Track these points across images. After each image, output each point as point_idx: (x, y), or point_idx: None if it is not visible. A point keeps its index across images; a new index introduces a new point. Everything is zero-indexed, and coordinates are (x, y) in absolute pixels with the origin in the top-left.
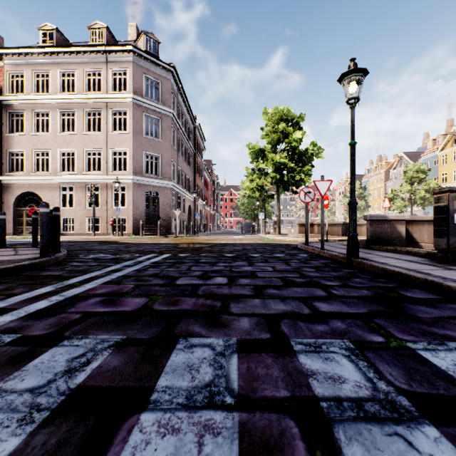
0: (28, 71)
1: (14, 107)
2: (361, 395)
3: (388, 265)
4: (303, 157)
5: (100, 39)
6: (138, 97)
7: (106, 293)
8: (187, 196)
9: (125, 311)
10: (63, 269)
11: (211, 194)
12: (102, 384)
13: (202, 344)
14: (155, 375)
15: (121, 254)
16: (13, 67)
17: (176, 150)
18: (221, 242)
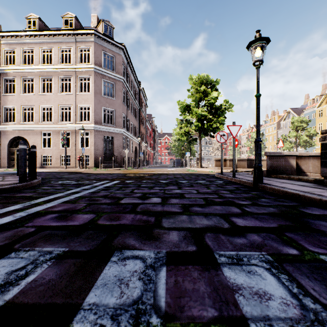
0: (18, 49)
1: (8, 75)
2: (290, 314)
3: (287, 188)
4: (218, 110)
5: (71, 25)
6: (98, 67)
7: (62, 210)
8: (134, 140)
9: (73, 225)
10: (34, 192)
11: (151, 138)
12: (31, 300)
13: (135, 256)
14: (85, 289)
15: (82, 181)
16: (7, 45)
17: (126, 106)
18: (158, 173)
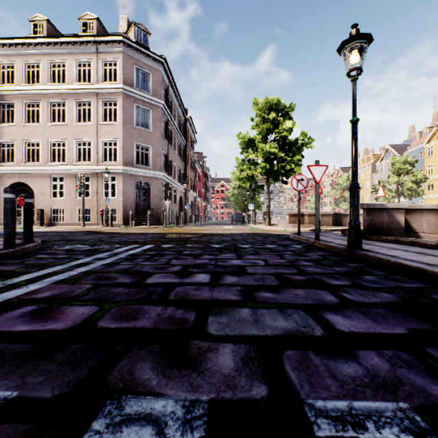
0: (19, 62)
1: (5, 98)
2: None
3: (400, 258)
4: (293, 147)
5: (91, 30)
6: (128, 87)
7: (48, 297)
8: (178, 187)
9: (52, 331)
10: (21, 263)
11: (202, 185)
12: None
13: (143, 416)
14: None
15: (100, 245)
16: (3, 58)
17: (167, 141)
18: (211, 232)
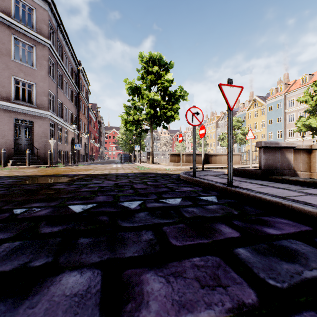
0: None
1: None
2: None
3: None
4: (172, 98)
5: None
6: (3, 14)
7: None
8: (70, 129)
9: None
10: None
11: (96, 131)
12: None
13: None
14: None
15: None
16: None
17: (55, 83)
18: (94, 173)
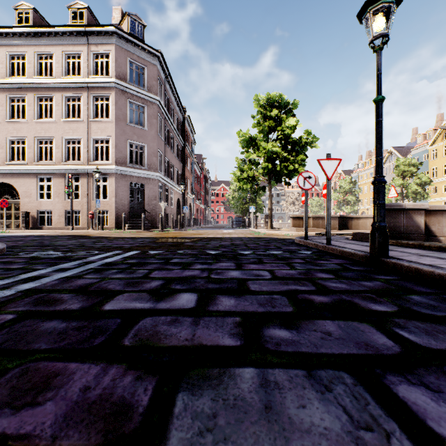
0: (2, 53)
1: None
2: None
3: (445, 269)
4: (297, 146)
5: (81, 20)
6: (121, 81)
7: None
8: (176, 189)
9: None
10: None
11: (201, 188)
12: None
13: None
14: None
15: (76, 251)
16: None
17: (163, 140)
18: (208, 236)
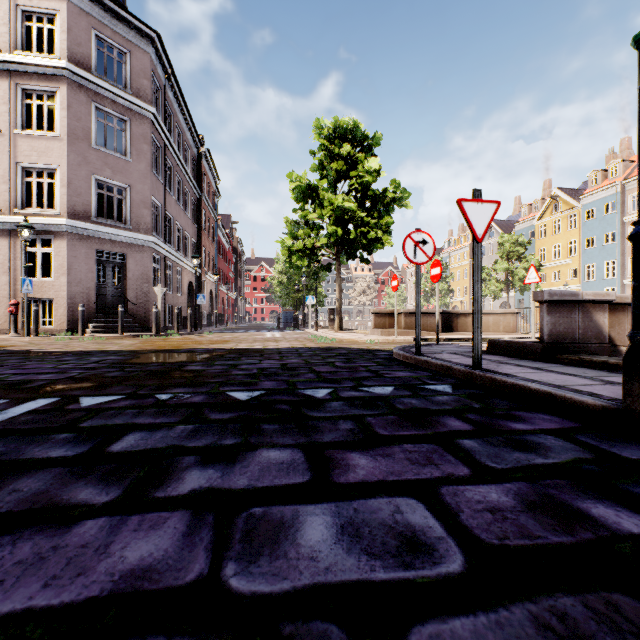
0: None
1: None
2: None
3: None
4: (379, 204)
5: None
6: (79, 69)
7: None
8: (186, 265)
9: None
10: None
11: (230, 267)
12: None
13: None
14: None
15: None
16: None
17: (162, 183)
18: (238, 347)
